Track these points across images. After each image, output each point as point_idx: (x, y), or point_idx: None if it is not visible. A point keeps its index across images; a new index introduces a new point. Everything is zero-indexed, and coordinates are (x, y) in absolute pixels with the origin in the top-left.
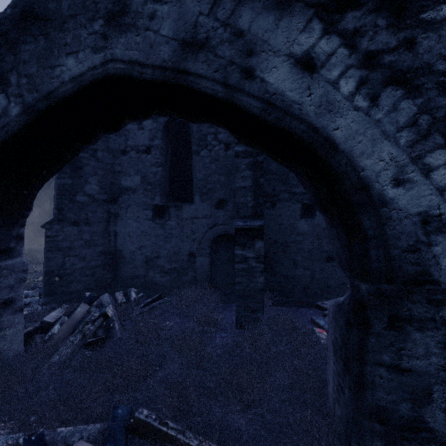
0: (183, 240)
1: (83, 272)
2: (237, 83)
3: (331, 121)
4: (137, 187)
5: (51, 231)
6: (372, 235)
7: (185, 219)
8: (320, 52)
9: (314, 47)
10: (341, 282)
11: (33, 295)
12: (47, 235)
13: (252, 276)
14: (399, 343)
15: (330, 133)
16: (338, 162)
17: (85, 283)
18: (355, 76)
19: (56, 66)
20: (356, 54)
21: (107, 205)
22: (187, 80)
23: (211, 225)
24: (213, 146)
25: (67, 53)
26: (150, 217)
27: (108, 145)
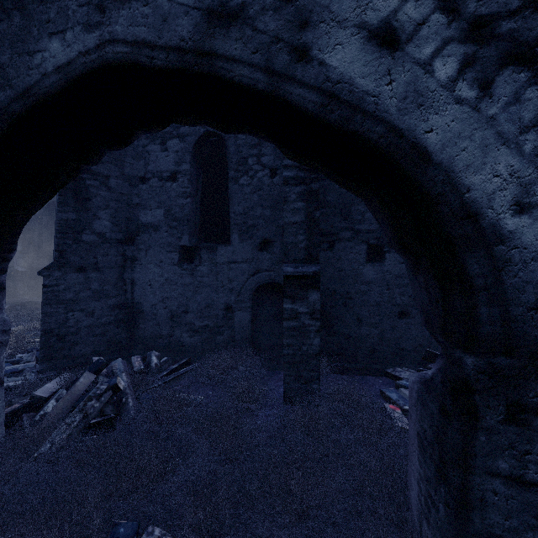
0: (218, 290)
1: (91, 331)
2: (286, 68)
3: (421, 120)
4: (160, 224)
5: (50, 279)
6: (482, 286)
7: (220, 264)
8: (406, 20)
9: (397, 12)
10: (417, 344)
11: (27, 359)
12: (45, 284)
13: (305, 336)
14: (523, 445)
15: (420, 137)
16: (431, 179)
17: (93, 344)
18: (456, 54)
19: (35, 52)
20: (458, 21)
21: (122, 246)
22: (215, 66)
23: (253, 271)
24: (255, 172)
25: (50, 33)
26: (176, 261)
27: (123, 170)
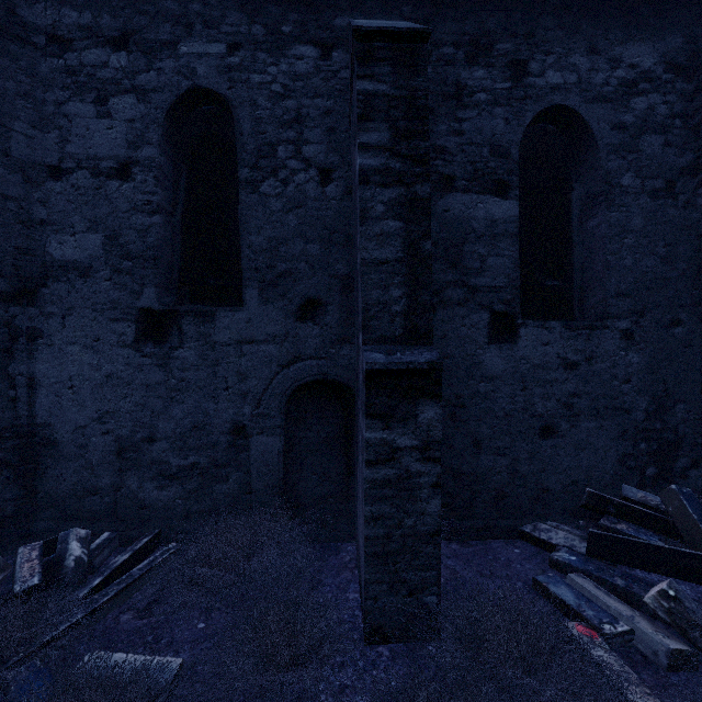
0: (217, 395)
1: None
2: None
3: None
4: (94, 263)
5: None
6: None
7: (222, 345)
8: None
9: None
10: (569, 480)
11: None
12: None
13: (410, 498)
14: None
15: None
16: None
17: None
18: None
19: None
20: None
21: (5, 306)
22: None
23: (287, 359)
24: (292, 172)
25: None
26: (130, 338)
27: (7, 147)
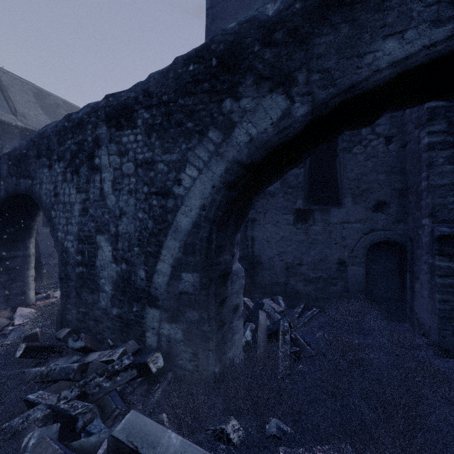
0: (331, 246)
1: None
2: None
3: None
4: (276, 191)
5: None
6: None
7: (333, 224)
8: None
9: None
10: None
11: None
12: None
13: None
14: None
15: None
16: None
17: None
18: None
19: (366, 53)
20: None
21: None
22: None
23: (367, 230)
24: (369, 141)
25: (384, 35)
26: (291, 221)
27: None
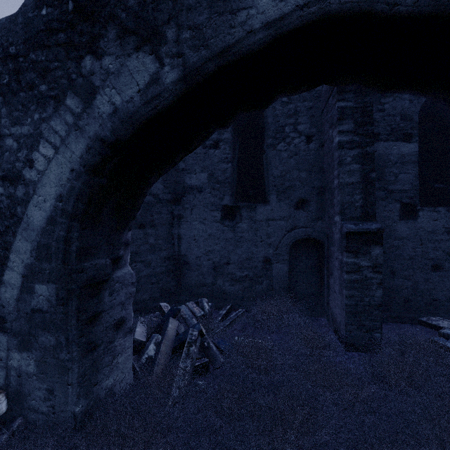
0: (257, 244)
1: (148, 280)
2: None
3: None
4: (204, 186)
5: None
6: None
7: (259, 221)
8: None
9: None
10: None
11: None
12: None
13: (367, 288)
14: None
15: None
16: None
17: (150, 291)
18: None
19: (239, 9)
20: None
21: (171, 205)
22: None
23: (290, 228)
24: (292, 139)
25: None
26: (219, 218)
27: None
